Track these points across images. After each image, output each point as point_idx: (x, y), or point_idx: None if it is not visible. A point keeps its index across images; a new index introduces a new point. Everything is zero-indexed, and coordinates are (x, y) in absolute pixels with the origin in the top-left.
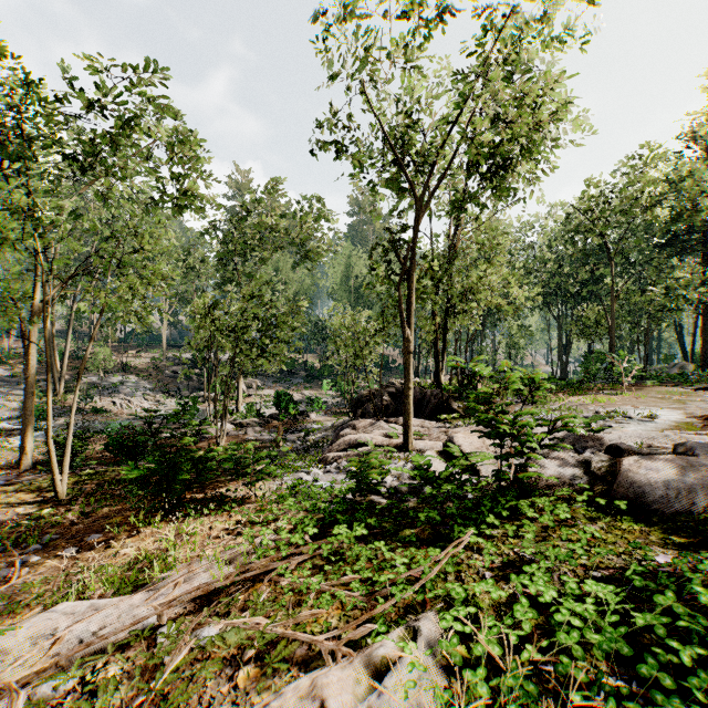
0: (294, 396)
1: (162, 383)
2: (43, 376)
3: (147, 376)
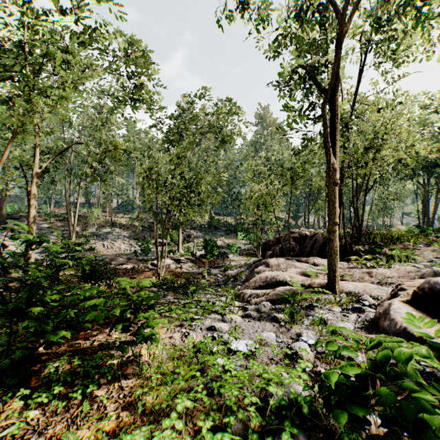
0: (218, 243)
1: (134, 233)
2: (66, 228)
3: (126, 229)
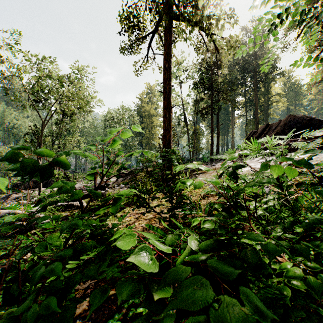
0: None
1: None
2: None
3: None
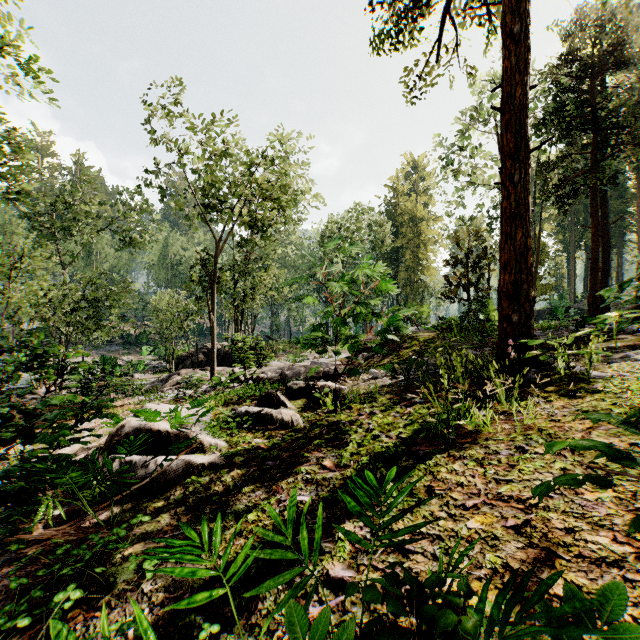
0: None
1: None
2: None
3: None
